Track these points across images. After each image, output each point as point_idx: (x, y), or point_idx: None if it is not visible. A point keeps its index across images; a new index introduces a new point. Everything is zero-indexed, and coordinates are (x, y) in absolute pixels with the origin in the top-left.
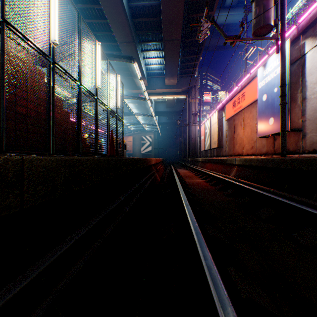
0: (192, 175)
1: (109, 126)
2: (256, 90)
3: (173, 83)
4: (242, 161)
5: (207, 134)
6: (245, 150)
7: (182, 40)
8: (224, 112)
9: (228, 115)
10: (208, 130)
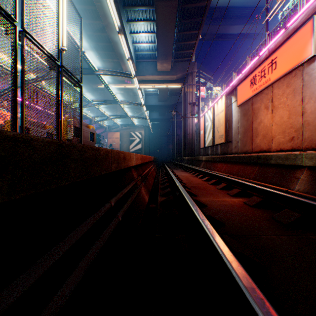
0: (203, 182)
1: (23, 72)
2: (304, 45)
3: (166, 68)
4: None
5: (208, 127)
6: (276, 143)
7: (179, 2)
8: (235, 96)
9: (242, 98)
10: (210, 122)
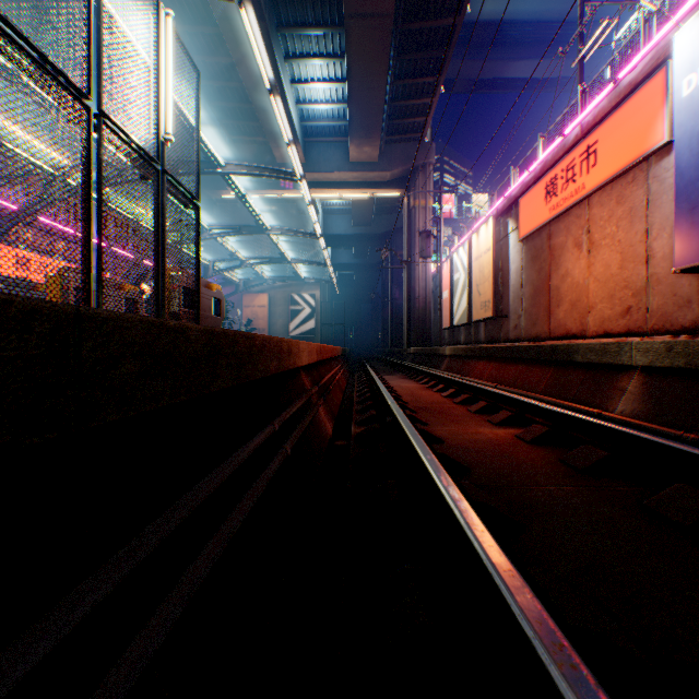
0: (444, 400)
1: (102, 192)
2: (650, 120)
3: (369, 156)
4: (696, 351)
5: (459, 284)
6: (596, 320)
7: (397, 20)
8: (514, 219)
9: (530, 224)
10: (464, 273)
